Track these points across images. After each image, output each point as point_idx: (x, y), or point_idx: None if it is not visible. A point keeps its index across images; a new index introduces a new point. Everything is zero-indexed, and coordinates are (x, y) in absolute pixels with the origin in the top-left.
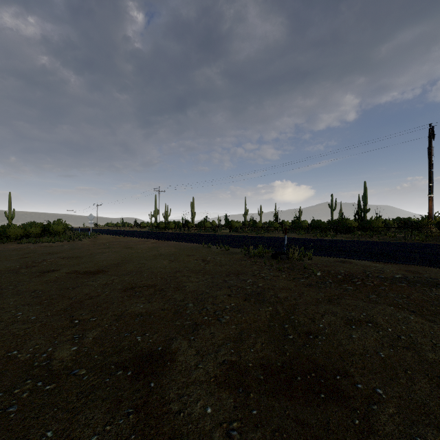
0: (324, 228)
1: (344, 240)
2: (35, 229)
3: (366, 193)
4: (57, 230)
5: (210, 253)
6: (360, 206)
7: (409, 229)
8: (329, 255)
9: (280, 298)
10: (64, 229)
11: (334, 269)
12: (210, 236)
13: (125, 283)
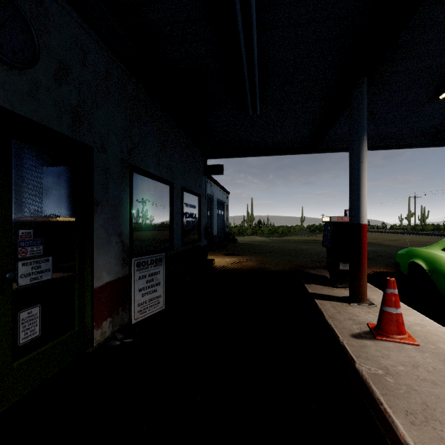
0: None
1: None
2: None
3: None
4: None
5: None
6: None
7: None
8: None
9: None
10: None
11: None
12: None
13: (409, 241)
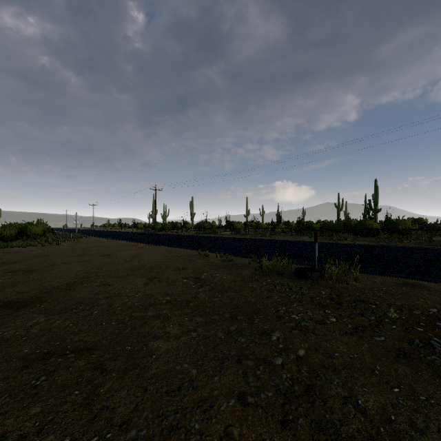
0: (340, 230)
1: (371, 245)
2: (10, 231)
3: (378, 192)
4: (35, 232)
5: (206, 265)
6: (371, 206)
7: (432, 231)
8: (379, 271)
9: (369, 415)
10: (44, 231)
11: (413, 303)
12: (209, 238)
13: (46, 337)
